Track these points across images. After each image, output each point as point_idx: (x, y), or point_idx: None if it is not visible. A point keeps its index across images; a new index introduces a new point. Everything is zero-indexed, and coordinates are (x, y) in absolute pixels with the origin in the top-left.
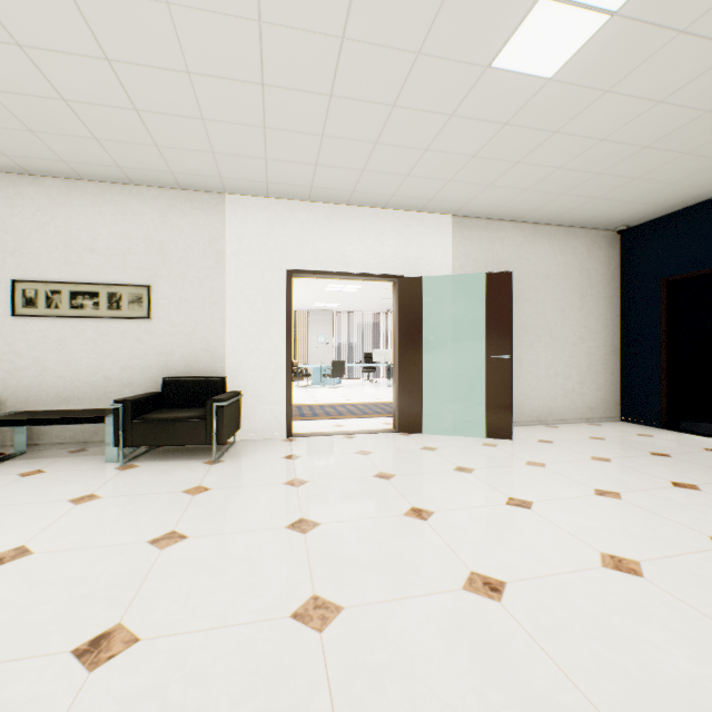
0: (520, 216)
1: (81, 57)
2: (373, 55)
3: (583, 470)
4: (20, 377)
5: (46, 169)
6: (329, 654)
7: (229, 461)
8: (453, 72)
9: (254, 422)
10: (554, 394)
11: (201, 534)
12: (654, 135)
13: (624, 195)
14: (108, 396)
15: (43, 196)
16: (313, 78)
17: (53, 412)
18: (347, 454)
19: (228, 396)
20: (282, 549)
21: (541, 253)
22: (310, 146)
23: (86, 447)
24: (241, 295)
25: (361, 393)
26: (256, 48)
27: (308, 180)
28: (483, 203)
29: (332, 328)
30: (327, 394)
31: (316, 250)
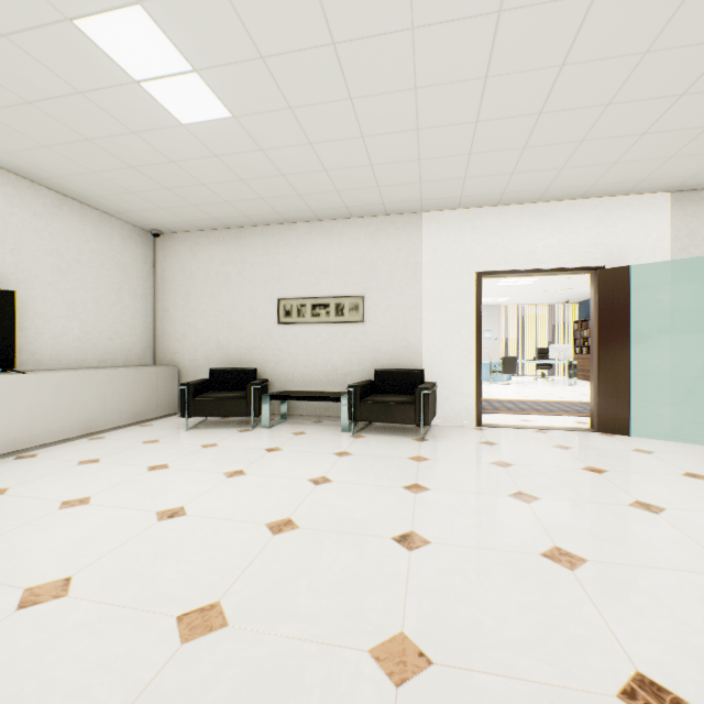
0: None
1: (345, 140)
2: (591, 69)
3: None
4: (282, 367)
5: (298, 218)
6: (585, 585)
7: (433, 440)
8: (688, 56)
9: (445, 410)
10: None
11: (439, 489)
12: None
13: None
14: (335, 382)
15: (295, 237)
16: (524, 104)
17: (304, 392)
18: (544, 446)
19: (430, 386)
20: (511, 510)
21: None
22: (510, 159)
23: (321, 420)
24: (435, 298)
25: (537, 390)
26: (477, 97)
27: (501, 188)
28: None
29: (498, 323)
30: (499, 390)
31: (504, 251)
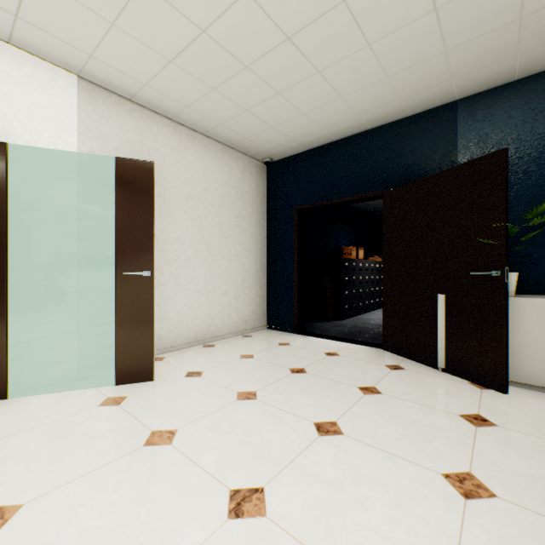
0: (174, 112)
1: None
2: None
3: (224, 430)
4: None
5: None
6: None
7: None
8: None
9: None
10: (213, 311)
11: None
12: (298, 17)
13: (270, 115)
14: None
15: None
16: None
17: None
18: None
19: None
20: None
21: (199, 163)
22: None
23: None
24: None
25: None
26: None
27: None
28: (118, 65)
29: None
30: None
31: None
